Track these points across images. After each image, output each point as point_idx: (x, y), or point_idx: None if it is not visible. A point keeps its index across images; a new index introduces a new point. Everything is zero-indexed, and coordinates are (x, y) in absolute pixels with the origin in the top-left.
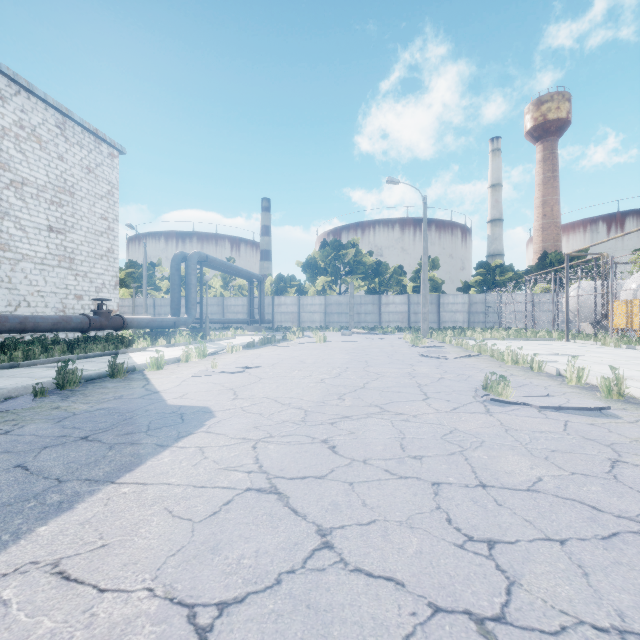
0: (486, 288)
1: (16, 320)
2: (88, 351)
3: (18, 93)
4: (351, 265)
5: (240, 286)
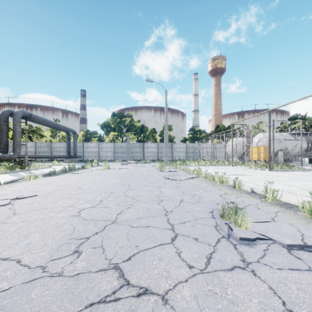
0: (194, 140)
1: None
2: None
3: None
4: (128, 126)
5: (63, 136)
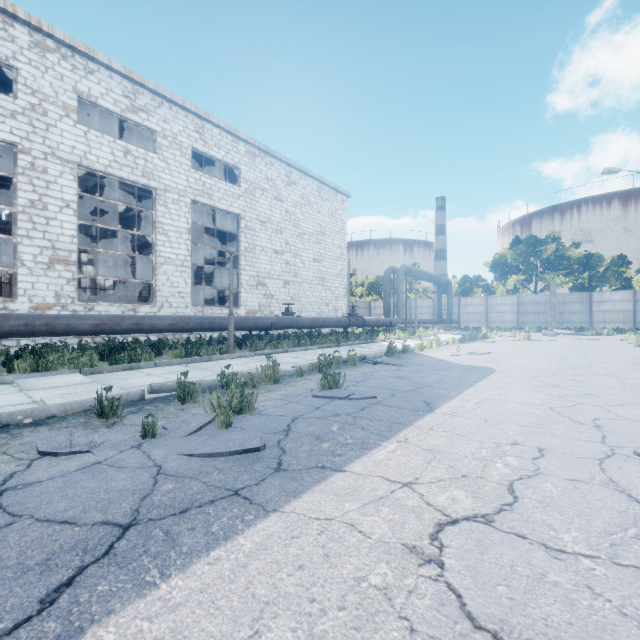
0: None
1: (321, 320)
2: (358, 340)
3: (301, 177)
4: (551, 261)
5: (424, 289)
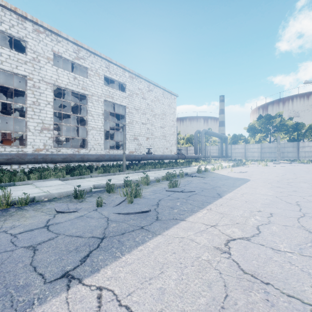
0: None
1: (165, 156)
2: (182, 165)
3: (154, 88)
4: (277, 127)
5: (214, 140)
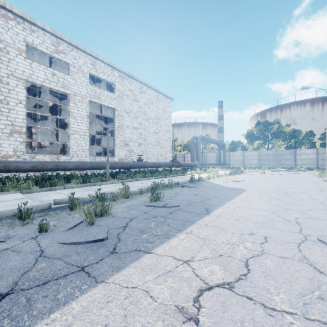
0: None
1: (157, 163)
2: (176, 174)
3: (148, 89)
4: (275, 133)
5: (212, 147)
